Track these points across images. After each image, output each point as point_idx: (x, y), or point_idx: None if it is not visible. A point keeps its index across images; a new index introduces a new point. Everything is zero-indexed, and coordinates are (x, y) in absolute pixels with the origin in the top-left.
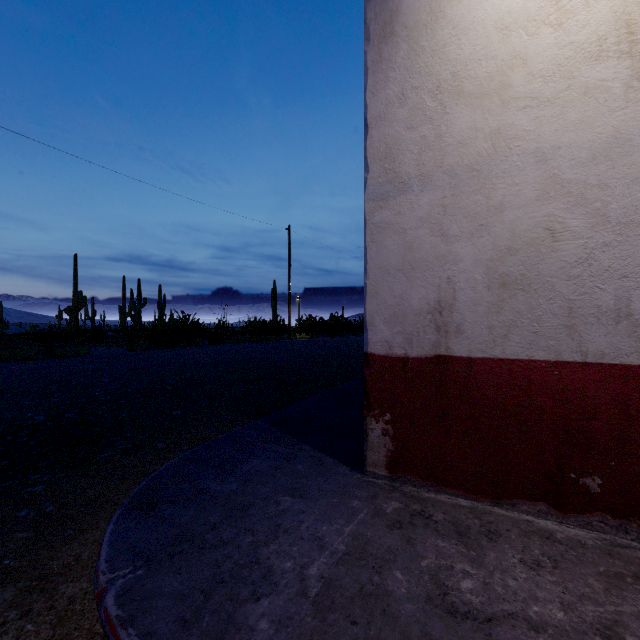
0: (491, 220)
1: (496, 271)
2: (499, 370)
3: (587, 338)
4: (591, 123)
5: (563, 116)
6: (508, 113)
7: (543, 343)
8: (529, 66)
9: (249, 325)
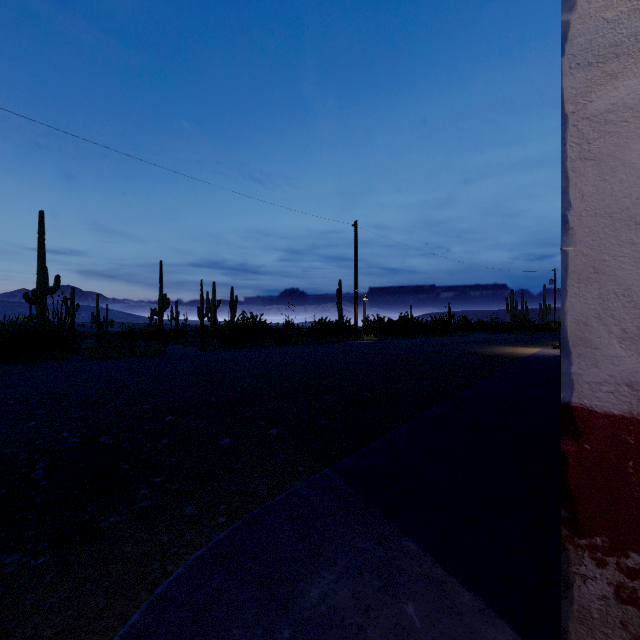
0: None
1: None
2: None
3: None
4: None
5: None
6: None
7: None
8: None
9: (315, 326)
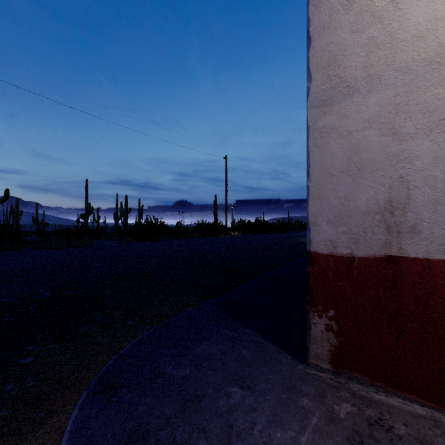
0: None
1: None
2: None
3: None
4: None
5: None
6: None
7: None
8: None
9: (198, 226)
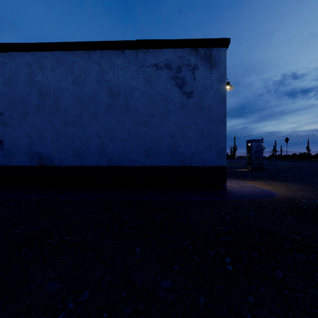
0: None
1: None
2: None
3: None
4: None
5: None
6: None
7: None
8: None
9: None
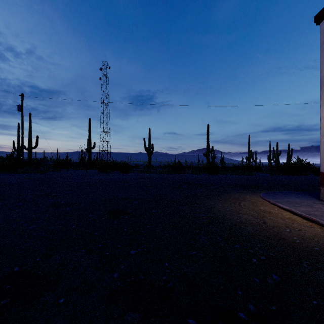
0: None
1: None
2: None
3: None
4: None
5: None
6: None
7: None
8: None
9: None
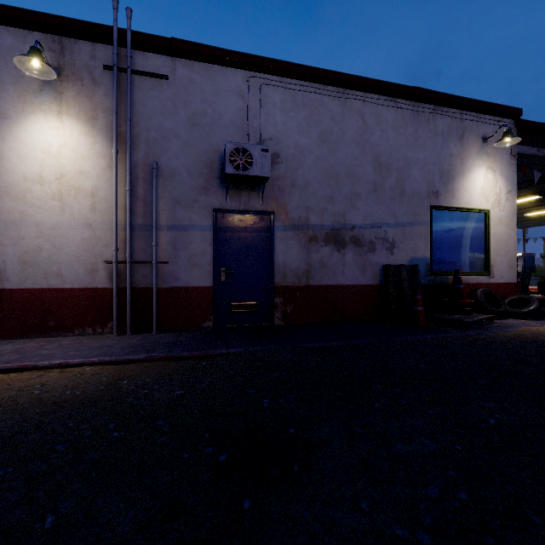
0: (20, 241)
1: (22, 259)
2: (23, 292)
3: (50, 281)
4: (51, 217)
5: (44, 213)
6: (26, 207)
7: (38, 283)
8: (33, 194)
9: None
